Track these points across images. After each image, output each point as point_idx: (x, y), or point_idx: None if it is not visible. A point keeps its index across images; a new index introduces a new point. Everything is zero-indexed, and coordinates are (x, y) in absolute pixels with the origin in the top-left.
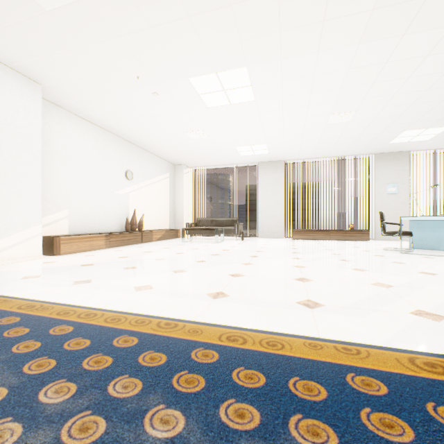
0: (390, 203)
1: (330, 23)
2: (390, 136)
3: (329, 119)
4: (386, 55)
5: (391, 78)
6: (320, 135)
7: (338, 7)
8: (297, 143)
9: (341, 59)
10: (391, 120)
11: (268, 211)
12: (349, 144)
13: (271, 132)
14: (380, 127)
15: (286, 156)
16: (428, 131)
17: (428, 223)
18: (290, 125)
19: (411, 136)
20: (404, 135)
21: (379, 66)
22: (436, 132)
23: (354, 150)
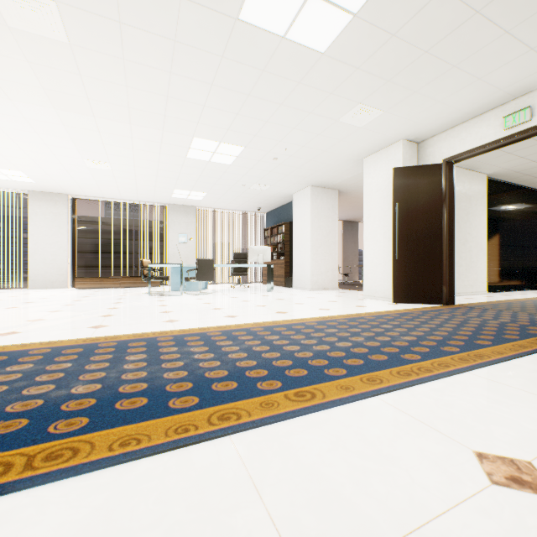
0: (182, 251)
1: (3, 81)
2: (167, 191)
3: (87, 163)
4: (93, 126)
5: (118, 145)
6: (92, 176)
7: (0, 72)
8: (69, 178)
9: (47, 114)
10: (154, 178)
11: (45, 255)
12: (134, 191)
13: (18, 160)
14: (149, 182)
15: (66, 190)
16: (194, 193)
17: (183, 269)
18: (39, 158)
19: (185, 194)
20: (178, 193)
21: (96, 132)
22: (201, 195)
23: (146, 198)
